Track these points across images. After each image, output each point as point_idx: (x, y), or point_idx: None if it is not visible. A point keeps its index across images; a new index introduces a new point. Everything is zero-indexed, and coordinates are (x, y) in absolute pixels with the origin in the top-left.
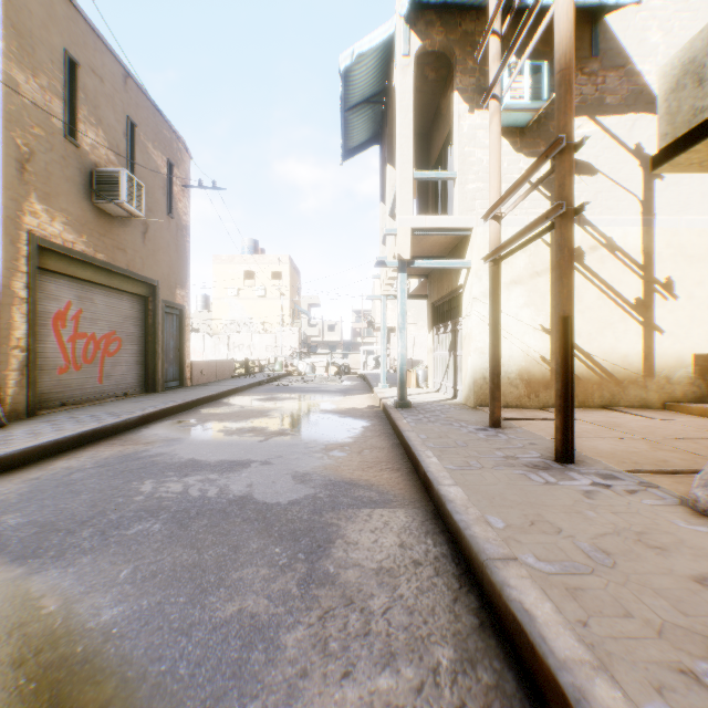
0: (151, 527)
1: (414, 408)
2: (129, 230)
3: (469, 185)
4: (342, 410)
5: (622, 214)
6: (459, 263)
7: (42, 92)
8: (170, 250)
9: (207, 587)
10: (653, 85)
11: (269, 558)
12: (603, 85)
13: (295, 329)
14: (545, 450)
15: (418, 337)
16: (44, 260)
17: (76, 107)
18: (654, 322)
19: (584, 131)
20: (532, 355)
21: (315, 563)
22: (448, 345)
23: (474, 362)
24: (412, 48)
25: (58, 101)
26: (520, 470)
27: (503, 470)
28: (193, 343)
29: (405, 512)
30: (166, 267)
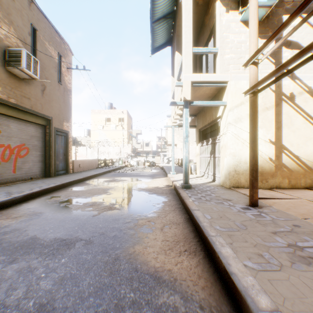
0: None
1: (193, 189)
2: (33, 88)
3: (226, 55)
4: (150, 189)
5: None
6: (220, 103)
7: None
8: (60, 101)
9: None
10: None
11: None
12: None
13: (130, 144)
14: None
15: None
16: None
17: None
18: None
19: (295, 23)
20: (264, 157)
21: None
22: (209, 151)
23: (228, 161)
24: None
25: None
26: None
27: (306, 272)
28: (81, 151)
29: None
30: (57, 110)
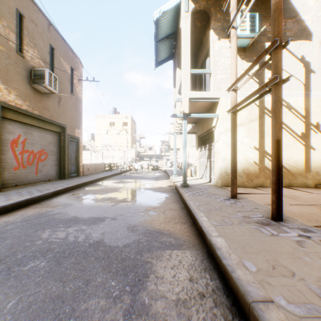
0: (39, 264)
1: (190, 187)
2: (51, 100)
3: (218, 76)
4: (155, 188)
5: (294, 90)
6: (213, 115)
7: (4, 28)
8: (72, 110)
9: (62, 318)
10: (309, 26)
11: (107, 290)
12: (285, 26)
13: (133, 148)
14: (264, 212)
15: (190, 153)
16: (5, 113)
17: (23, 38)
18: (310, 144)
19: None
20: (249, 161)
21: (136, 295)
22: (206, 156)
23: (220, 164)
24: (189, 8)
25: (12, 34)
26: (254, 226)
27: (245, 226)
28: (86, 155)
29: (191, 253)
30: (70, 118)
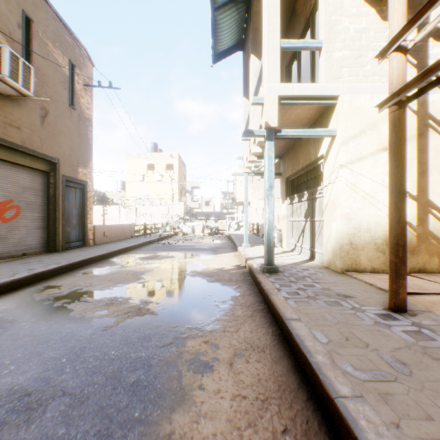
0: None
1: (281, 273)
2: (26, 111)
3: (335, 53)
4: (211, 272)
5: None
6: (325, 131)
7: None
8: (73, 135)
9: None
10: None
11: None
12: None
13: (182, 202)
14: None
15: None
16: None
17: None
18: None
19: None
20: None
21: None
22: (304, 212)
23: (340, 227)
24: None
25: None
26: None
27: None
28: (112, 212)
29: None
30: (68, 148)
